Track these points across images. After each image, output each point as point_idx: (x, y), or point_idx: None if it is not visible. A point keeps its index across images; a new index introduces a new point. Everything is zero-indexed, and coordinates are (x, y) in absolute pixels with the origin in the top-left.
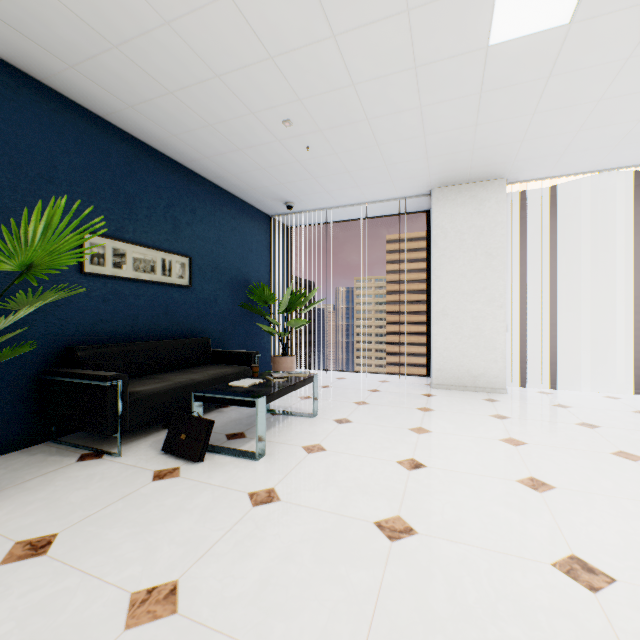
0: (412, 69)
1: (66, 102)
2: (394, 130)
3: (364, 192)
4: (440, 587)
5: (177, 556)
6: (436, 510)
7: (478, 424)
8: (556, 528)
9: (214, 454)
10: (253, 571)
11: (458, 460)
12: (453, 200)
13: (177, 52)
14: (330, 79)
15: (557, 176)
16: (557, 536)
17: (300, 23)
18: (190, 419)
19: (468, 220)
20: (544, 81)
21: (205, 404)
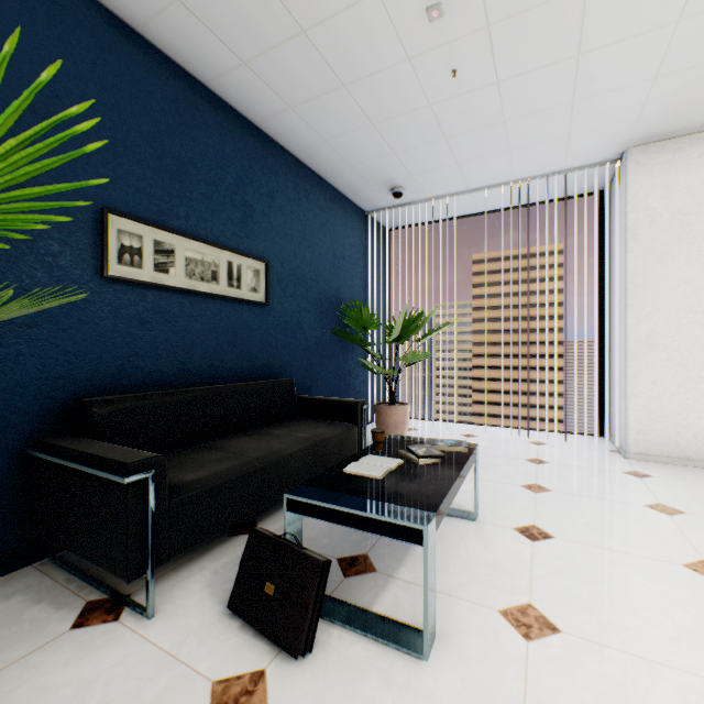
0: None
1: None
2: (626, 11)
3: (514, 162)
4: None
5: None
6: None
7: None
8: None
9: (328, 625)
10: None
11: None
12: (667, 162)
13: None
14: None
15: None
16: None
17: None
18: (281, 551)
19: (696, 192)
20: None
21: None
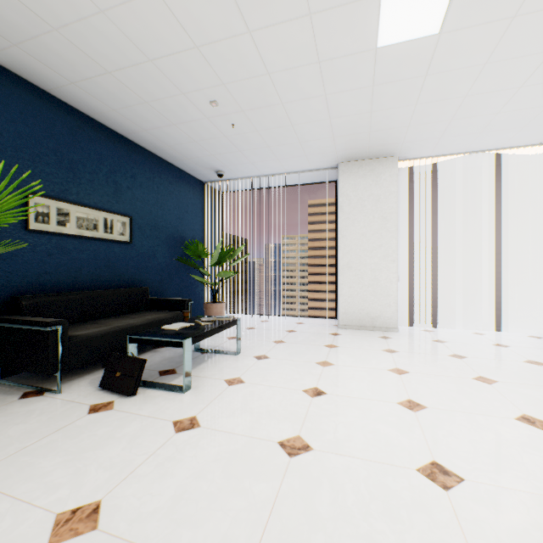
0: (316, 63)
1: (11, 76)
2: (305, 113)
3: (283, 164)
4: (326, 493)
5: (103, 479)
6: (330, 429)
7: (372, 357)
8: (423, 440)
9: (146, 389)
10: (169, 488)
11: (353, 387)
12: (356, 173)
13: (113, 37)
14: (248, 68)
15: (437, 155)
16: (423, 446)
17: (220, 19)
18: (125, 359)
19: (368, 189)
20: (422, 79)
21: (143, 345)
